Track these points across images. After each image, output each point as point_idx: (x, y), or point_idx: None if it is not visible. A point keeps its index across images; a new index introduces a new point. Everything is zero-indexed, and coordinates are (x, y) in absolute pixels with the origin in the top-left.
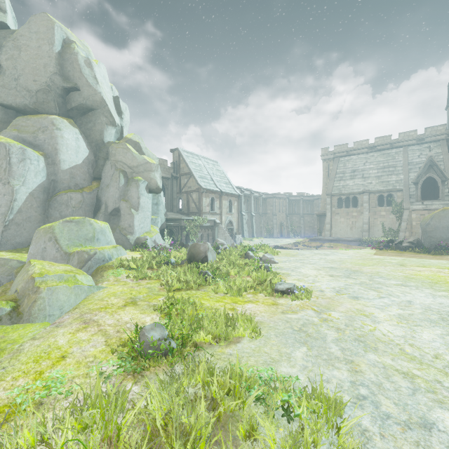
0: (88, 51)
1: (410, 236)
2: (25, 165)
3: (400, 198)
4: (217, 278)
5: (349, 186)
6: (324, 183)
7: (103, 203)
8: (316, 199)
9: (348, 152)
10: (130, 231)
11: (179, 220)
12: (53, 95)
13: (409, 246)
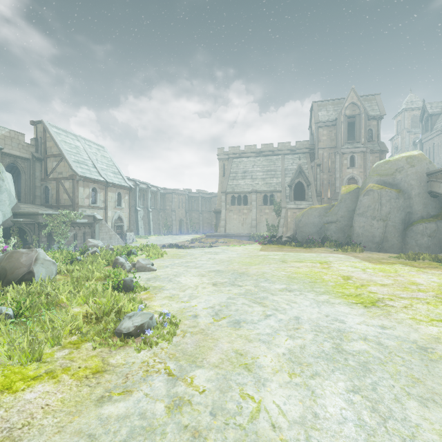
0: None
1: (286, 230)
2: None
3: (280, 198)
4: None
5: (240, 186)
6: (220, 181)
7: None
8: (213, 197)
9: (240, 154)
10: None
11: (36, 215)
12: None
13: (287, 241)
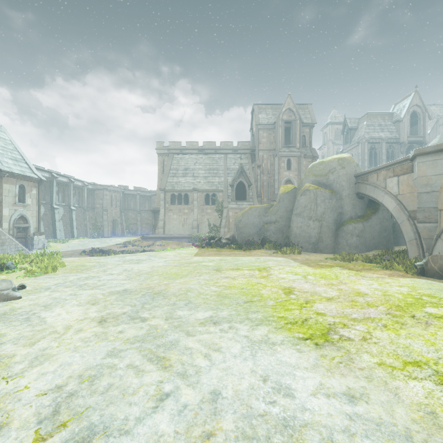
0: None
1: (228, 231)
2: None
3: (222, 198)
4: None
5: (181, 183)
6: (159, 178)
7: None
8: (153, 195)
9: (181, 150)
10: None
11: None
12: None
13: (226, 243)
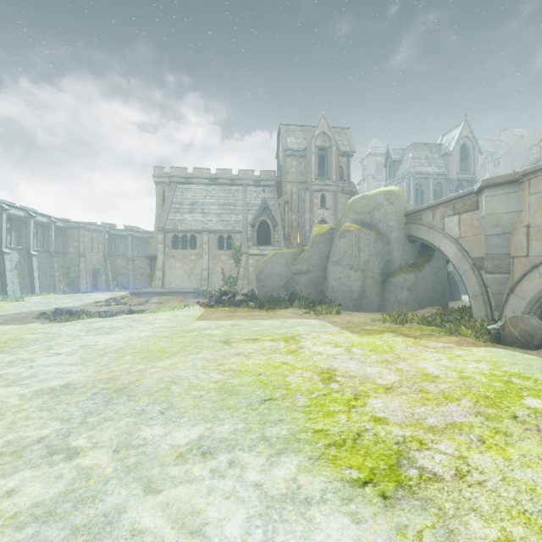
0: None
1: (247, 284)
2: None
3: (240, 241)
4: None
5: (186, 222)
6: (158, 214)
7: None
8: (151, 237)
9: (187, 179)
10: None
11: None
12: None
13: (243, 300)
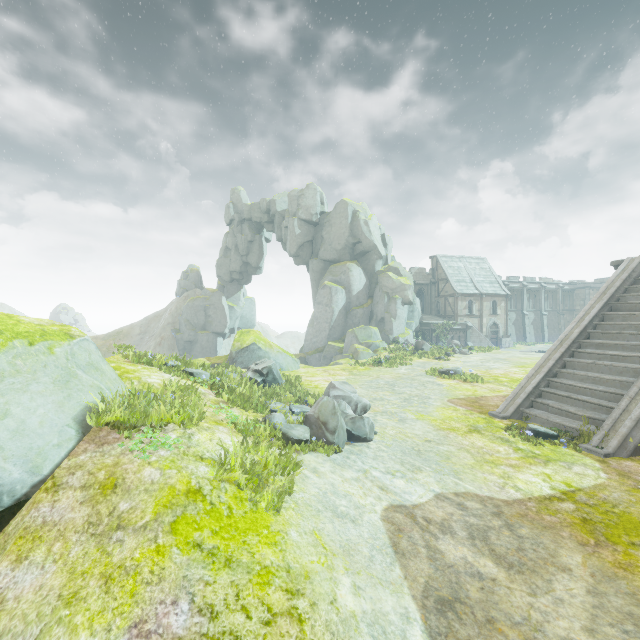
0: (365, 212)
1: None
2: (337, 296)
3: None
4: (416, 353)
5: None
6: None
7: (375, 314)
8: None
9: None
10: (391, 333)
11: (430, 324)
12: (348, 249)
13: None
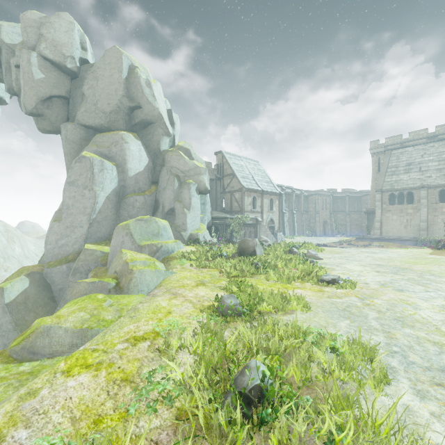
0: (147, 73)
1: None
2: (103, 174)
3: None
4: (267, 268)
5: (402, 181)
6: (373, 178)
7: (160, 203)
8: (364, 195)
9: (402, 144)
10: (184, 228)
11: (224, 218)
12: (122, 114)
13: None
